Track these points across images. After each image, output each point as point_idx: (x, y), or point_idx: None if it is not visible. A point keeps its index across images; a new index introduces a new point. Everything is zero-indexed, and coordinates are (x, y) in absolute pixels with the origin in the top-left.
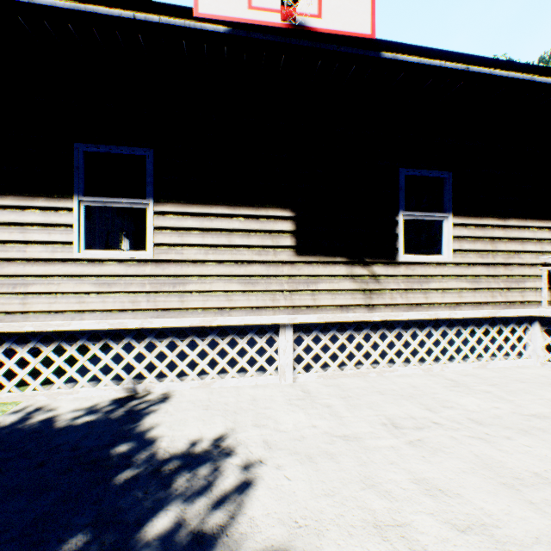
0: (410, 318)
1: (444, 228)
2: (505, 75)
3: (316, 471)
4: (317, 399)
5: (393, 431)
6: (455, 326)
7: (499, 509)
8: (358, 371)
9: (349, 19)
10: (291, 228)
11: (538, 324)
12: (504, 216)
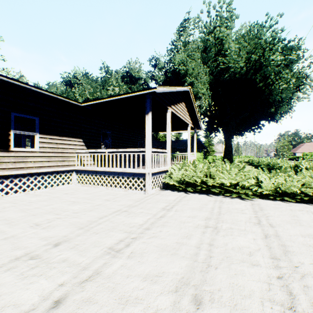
0: (18, 174)
1: (36, 138)
2: (47, 94)
3: None
4: None
5: None
6: (42, 175)
7: (15, 215)
8: None
9: None
10: None
11: (75, 172)
12: (62, 136)
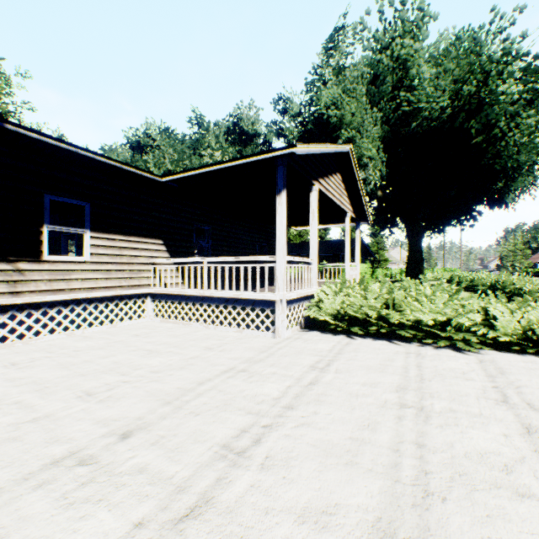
0: (56, 300)
1: (85, 239)
2: (105, 161)
3: None
4: None
5: (10, 367)
6: (95, 303)
7: (51, 375)
8: (4, 344)
9: None
10: None
11: (150, 297)
12: (128, 234)
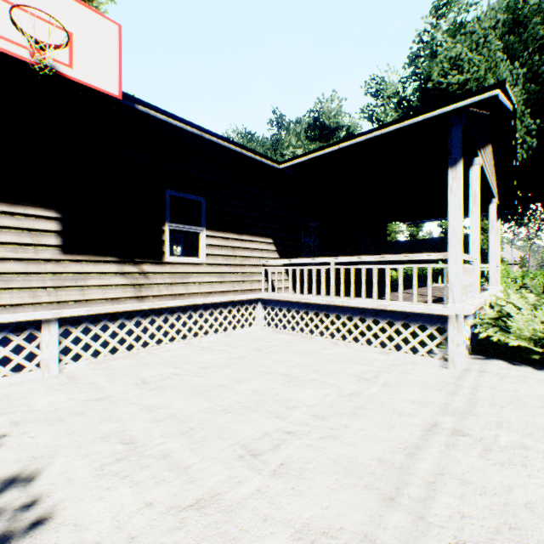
0: (175, 306)
1: (201, 238)
2: (227, 145)
3: (63, 425)
4: (82, 381)
5: (142, 386)
6: (210, 309)
7: (188, 405)
8: (130, 353)
9: (100, 78)
10: (57, 228)
11: (261, 303)
12: (241, 233)
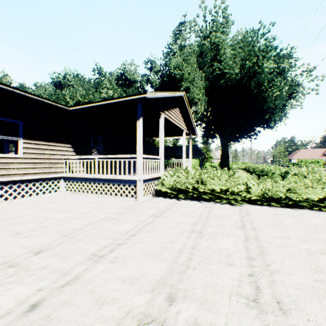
0: None
1: (19, 143)
2: (32, 96)
3: None
4: None
5: None
6: (26, 183)
7: None
8: None
9: None
10: None
11: (63, 179)
12: (48, 141)
